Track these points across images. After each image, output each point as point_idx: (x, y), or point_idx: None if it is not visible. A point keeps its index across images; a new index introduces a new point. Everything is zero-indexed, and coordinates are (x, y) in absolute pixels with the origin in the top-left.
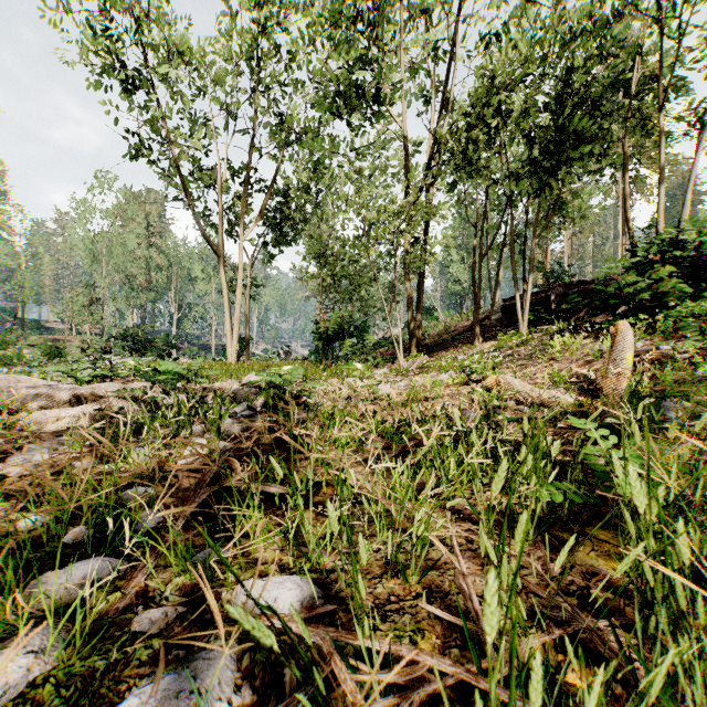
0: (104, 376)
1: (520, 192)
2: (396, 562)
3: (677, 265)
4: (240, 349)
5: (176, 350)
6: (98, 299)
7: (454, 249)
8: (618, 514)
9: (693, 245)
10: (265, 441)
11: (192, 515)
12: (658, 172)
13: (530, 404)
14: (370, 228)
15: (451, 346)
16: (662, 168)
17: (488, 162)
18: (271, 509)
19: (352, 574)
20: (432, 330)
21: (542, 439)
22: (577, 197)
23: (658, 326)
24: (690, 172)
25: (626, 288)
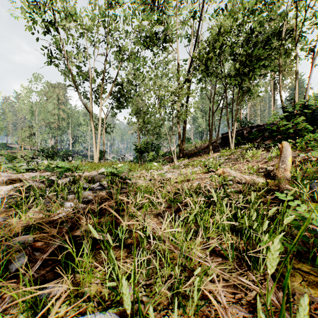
0: (32, 169)
1: (230, 84)
2: (177, 293)
3: (305, 116)
4: (101, 157)
5: (71, 157)
6: (34, 133)
7: (199, 111)
8: (306, 250)
9: (312, 107)
10: (95, 209)
11: (51, 254)
12: (295, 73)
13: (240, 183)
14: (161, 101)
15: (198, 155)
16: (297, 71)
17: (216, 69)
18: (101, 249)
19: (147, 309)
20: (189, 148)
21: (249, 201)
22: (257, 85)
23: (297, 145)
24: (310, 74)
25: (281, 127)
